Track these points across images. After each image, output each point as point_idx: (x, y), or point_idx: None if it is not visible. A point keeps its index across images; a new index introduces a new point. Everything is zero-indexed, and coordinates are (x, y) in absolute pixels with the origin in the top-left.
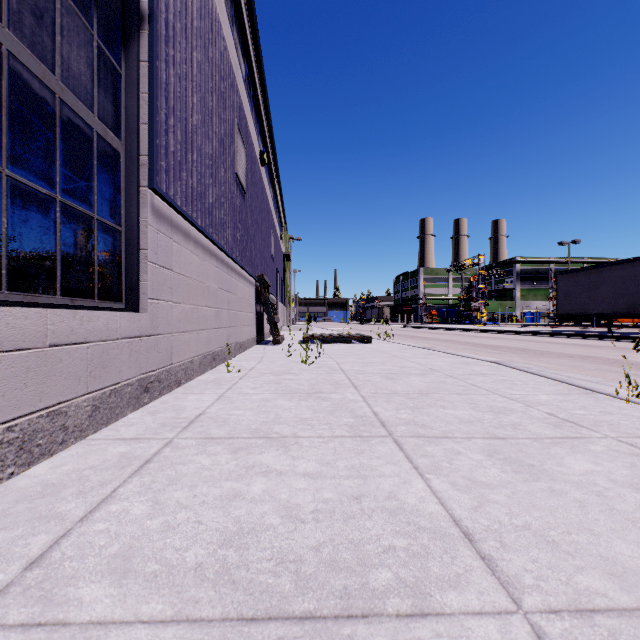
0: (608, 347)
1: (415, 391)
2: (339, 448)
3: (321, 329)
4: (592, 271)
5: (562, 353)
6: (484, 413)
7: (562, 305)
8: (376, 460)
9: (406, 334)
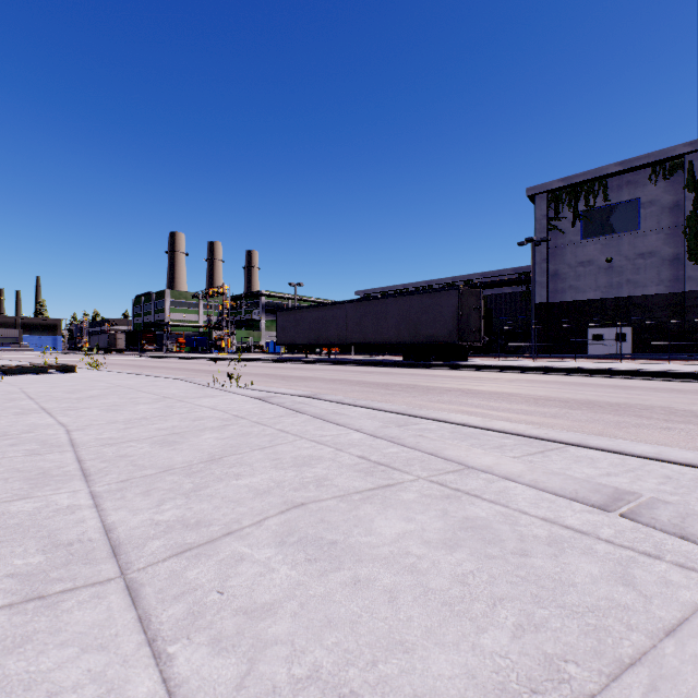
0: (292, 368)
1: (87, 396)
2: (4, 418)
3: (7, 361)
4: (298, 311)
5: (256, 373)
6: (124, 400)
7: (280, 337)
8: (29, 418)
9: (136, 364)
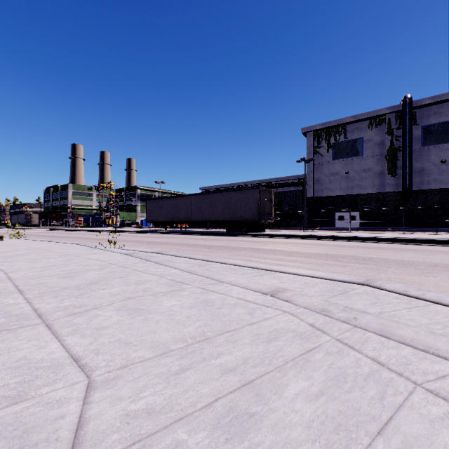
0: (155, 237)
1: (14, 255)
2: None
3: None
4: (160, 200)
5: (130, 240)
6: (39, 256)
7: (149, 216)
8: None
9: (47, 235)
